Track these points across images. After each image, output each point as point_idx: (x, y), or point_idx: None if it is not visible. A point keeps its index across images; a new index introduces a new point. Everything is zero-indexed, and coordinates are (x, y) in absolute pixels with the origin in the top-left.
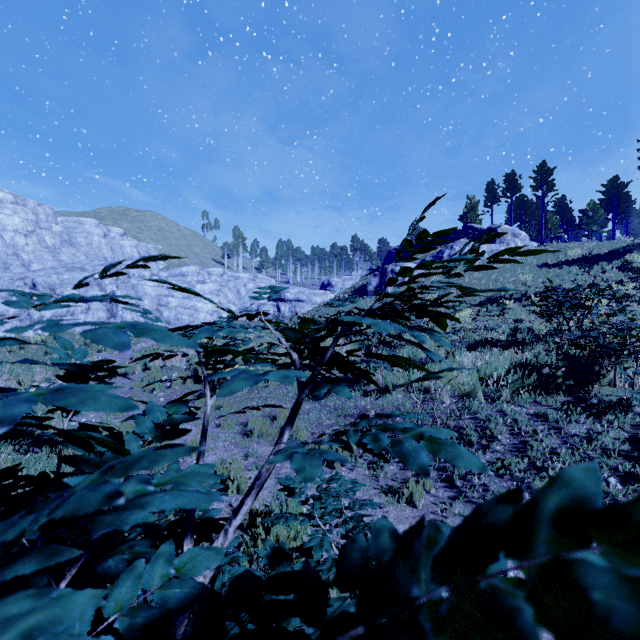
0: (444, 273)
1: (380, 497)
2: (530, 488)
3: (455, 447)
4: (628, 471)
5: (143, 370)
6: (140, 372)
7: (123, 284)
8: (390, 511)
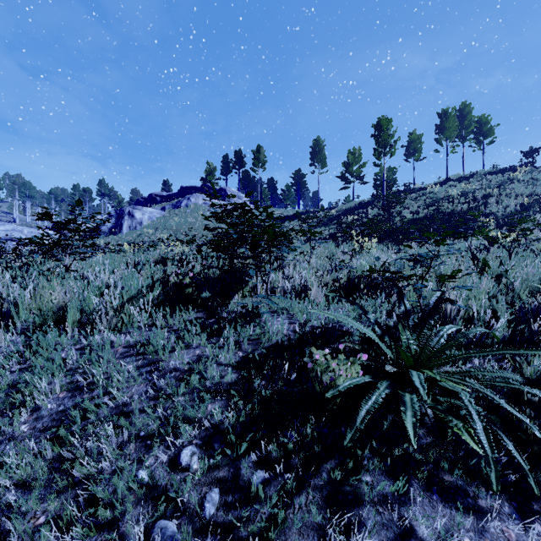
0: None
1: None
2: (5, 539)
3: None
4: (221, 422)
5: None
6: None
7: None
8: None
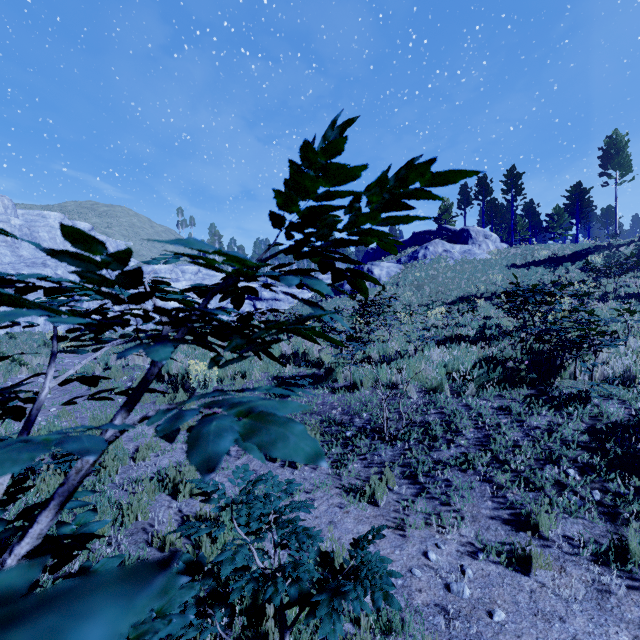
0: (342, 208)
1: (342, 497)
2: (492, 482)
3: (285, 425)
4: (586, 462)
5: (104, 370)
6: (100, 372)
7: None
8: (351, 511)
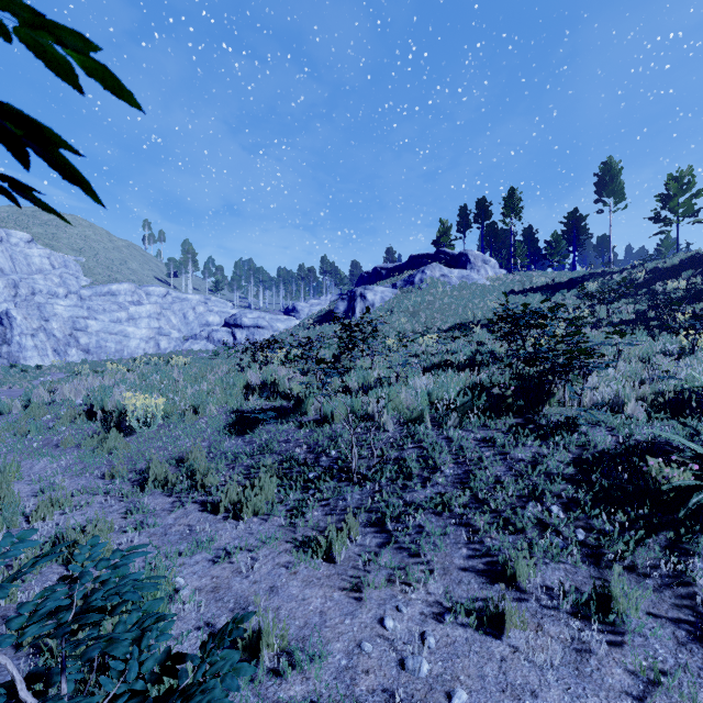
0: None
1: (292, 553)
2: (469, 525)
3: None
4: (571, 497)
5: (25, 408)
6: (20, 411)
7: (24, 302)
8: (300, 571)
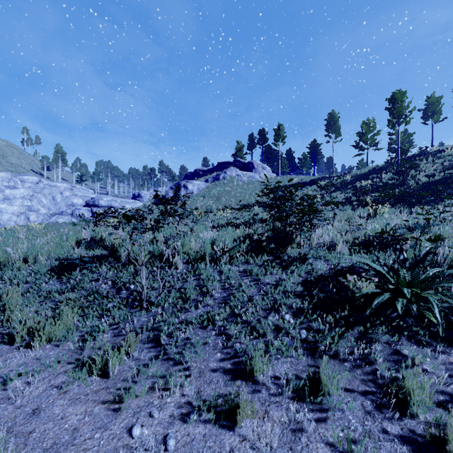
0: None
1: (70, 374)
2: (226, 334)
3: None
4: (299, 307)
5: None
6: None
7: None
8: (71, 390)
